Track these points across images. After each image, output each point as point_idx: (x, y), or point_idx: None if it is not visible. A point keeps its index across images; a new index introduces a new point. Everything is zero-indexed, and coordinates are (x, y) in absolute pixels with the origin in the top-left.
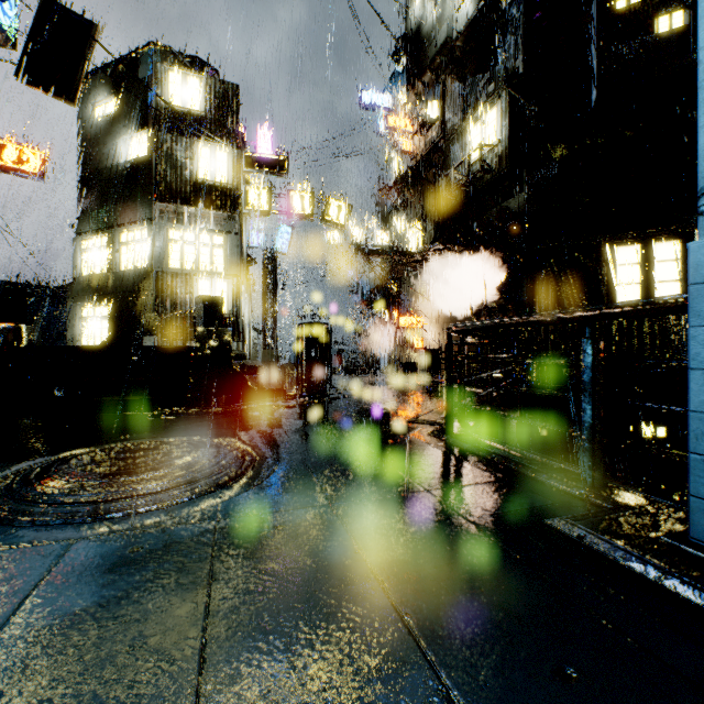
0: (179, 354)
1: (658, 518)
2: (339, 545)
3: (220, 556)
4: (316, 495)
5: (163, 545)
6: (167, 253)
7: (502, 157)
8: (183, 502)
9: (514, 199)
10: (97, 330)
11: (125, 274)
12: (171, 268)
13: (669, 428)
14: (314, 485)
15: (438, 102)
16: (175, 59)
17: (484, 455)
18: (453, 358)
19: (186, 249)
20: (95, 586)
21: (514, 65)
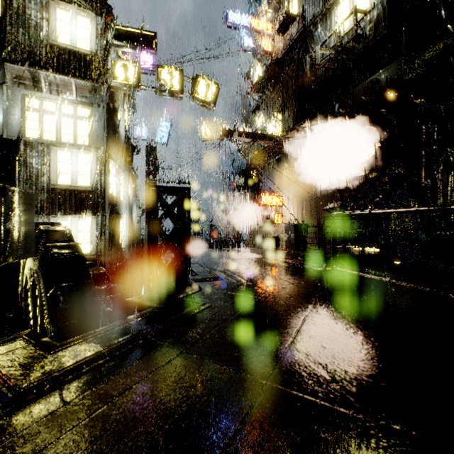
0: None
1: None
2: None
3: None
4: None
5: None
6: (23, 121)
7: (378, 20)
8: None
9: (386, 69)
10: None
11: None
12: (26, 137)
13: None
14: None
15: (298, 0)
16: None
17: None
18: None
19: (45, 118)
20: None
21: None
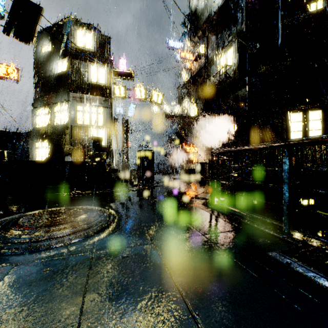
0: (81, 165)
1: (327, 252)
2: (157, 267)
3: (92, 274)
4: (145, 238)
5: (62, 267)
6: (76, 117)
7: (235, 71)
8: (76, 241)
9: (241, 91)
10: (43, 153)
11: (56, 127)
12: (78, 124)
13: (315, 200)
14: (144, 232)
15: (204, 46)
16: (80, 25)
17: (231, 216)
18: (214, 166)
19: (85, 115)
20: (20, 294)
21: (241, 27)
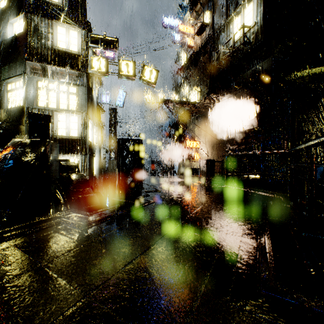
0: None
1: None
2: None
3: None
4: None
5: None
6: (37, 96)
7: (257, 33)
8: None
9: (263, 62)
10: None
11: (9, 110)
12: (39, 106)
13: None
14: None
15: (210, 13)
16: None
17: None
18: None
19: (50, 94)
20: None
21: None
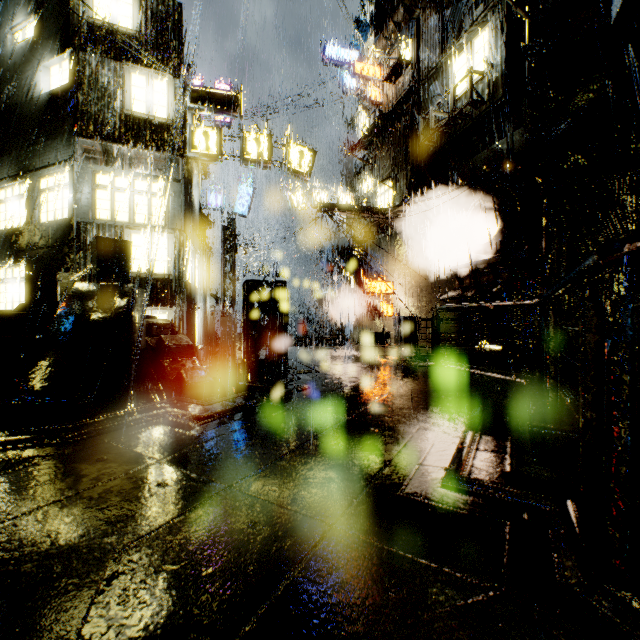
0: (36, 324)
1: None
2: None
3: None
4: None
5: None
6: (94, 201)
7: (497, 85)
8: None
9: (508, 138)
10: (15, 294)
11: (44, 226)
12: (97, 219)
13: None
14: None
15: (411, 42)
16: None
17: None
18: None
19: (117, 197)
20: None
21: None
